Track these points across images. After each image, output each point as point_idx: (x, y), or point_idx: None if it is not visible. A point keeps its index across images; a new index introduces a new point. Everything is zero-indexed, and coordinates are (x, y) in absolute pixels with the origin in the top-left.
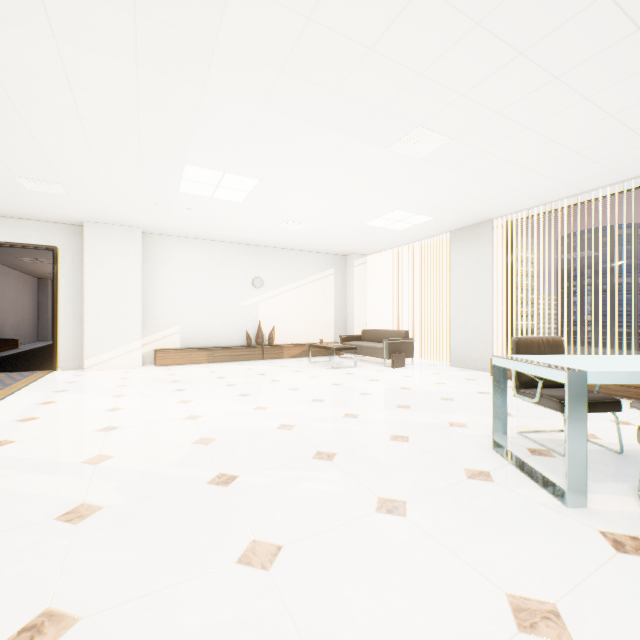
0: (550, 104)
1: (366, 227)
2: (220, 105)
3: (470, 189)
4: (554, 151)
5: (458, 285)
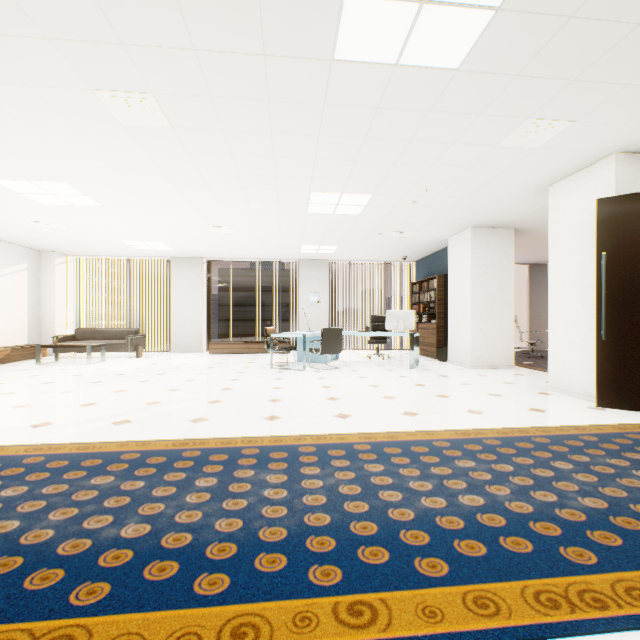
0: (273, 237)
1: (118, 242)
2: (168, 190)
3: (215, 246)
4: (259, 246)
5: (178, 296)
